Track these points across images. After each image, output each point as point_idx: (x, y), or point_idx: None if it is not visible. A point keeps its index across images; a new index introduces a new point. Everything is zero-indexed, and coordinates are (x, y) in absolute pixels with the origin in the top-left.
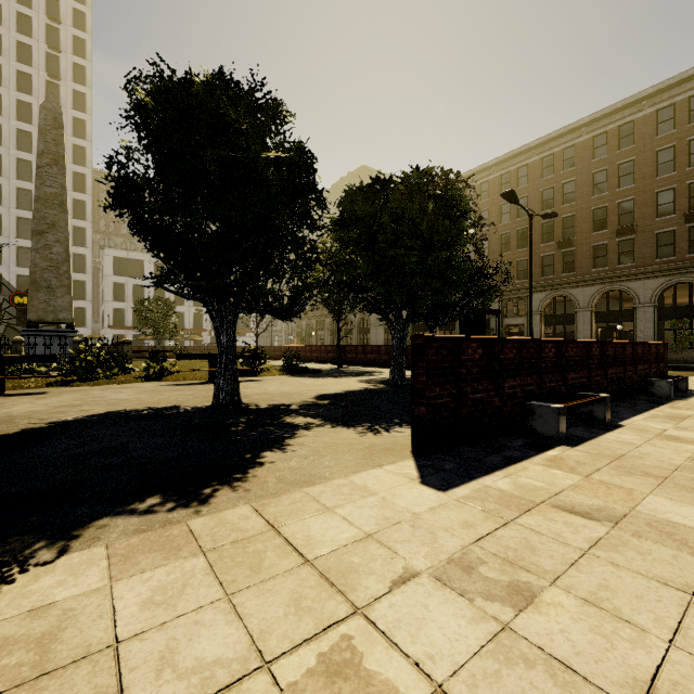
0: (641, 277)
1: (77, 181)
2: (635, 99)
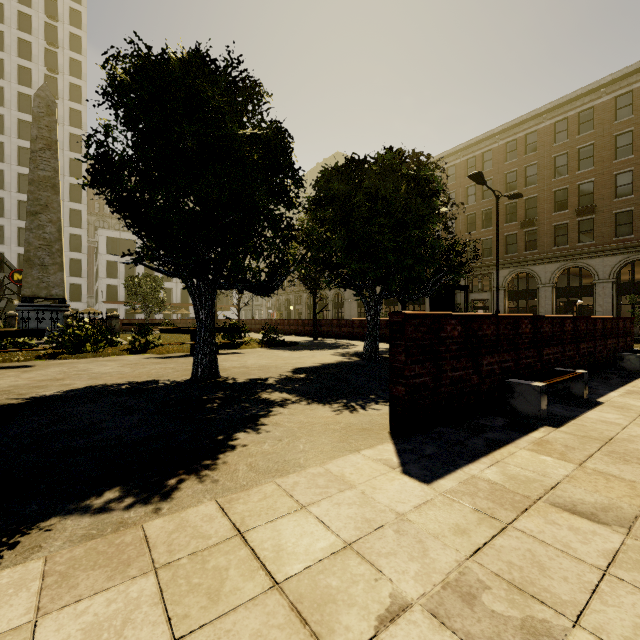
0: (600, 254)
1: (73, 167)
2: (595, 86)
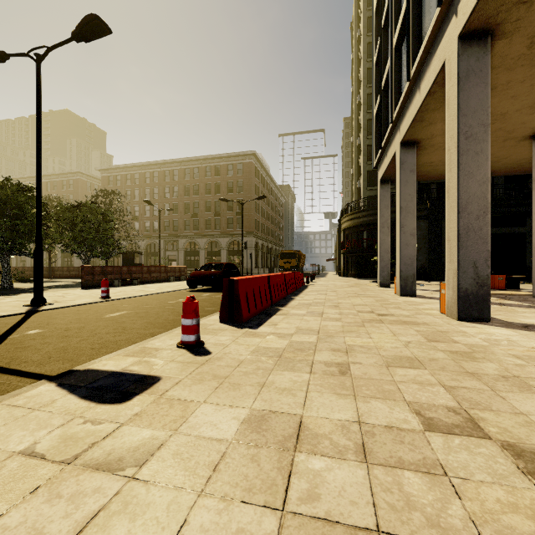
0: (222, 236)
1: None
2: (220, 156)
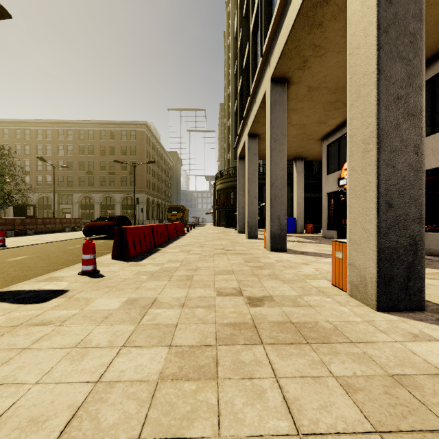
0: (117, 192)
1: None
2: (114, 122)
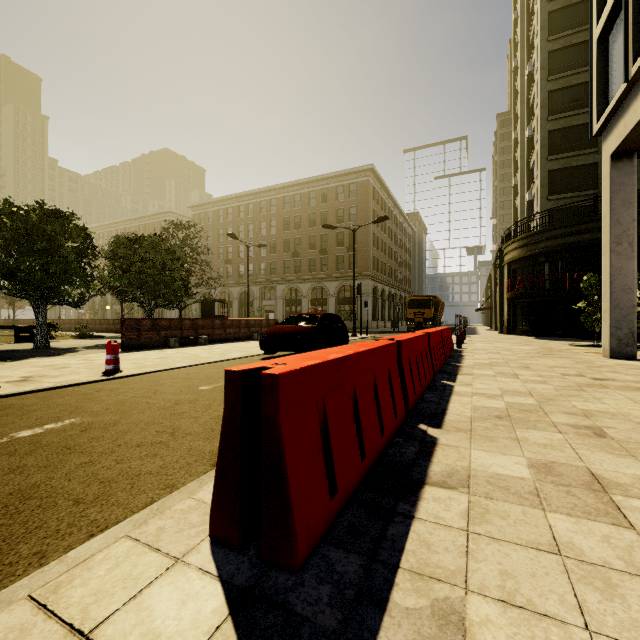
0: (330, 280)
1: None
2: (327, 176)
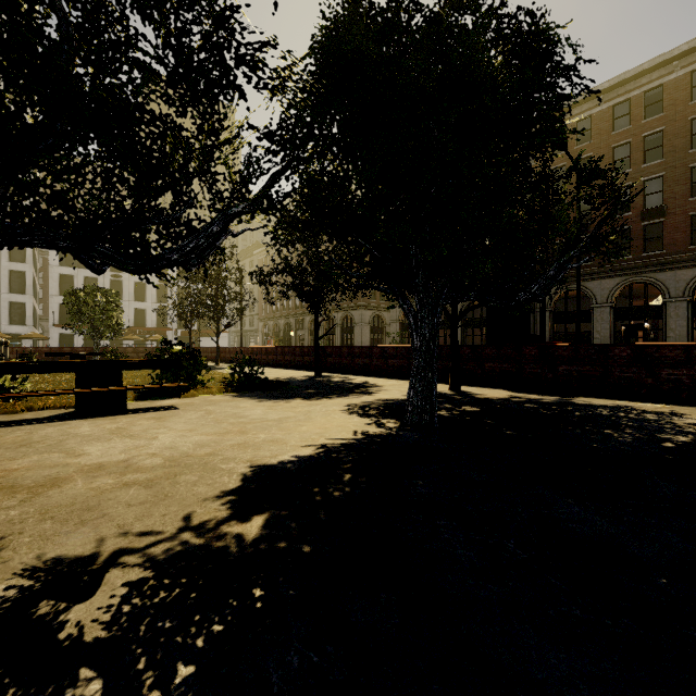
0: (672, 266)
1: None
2: (667, 58)
